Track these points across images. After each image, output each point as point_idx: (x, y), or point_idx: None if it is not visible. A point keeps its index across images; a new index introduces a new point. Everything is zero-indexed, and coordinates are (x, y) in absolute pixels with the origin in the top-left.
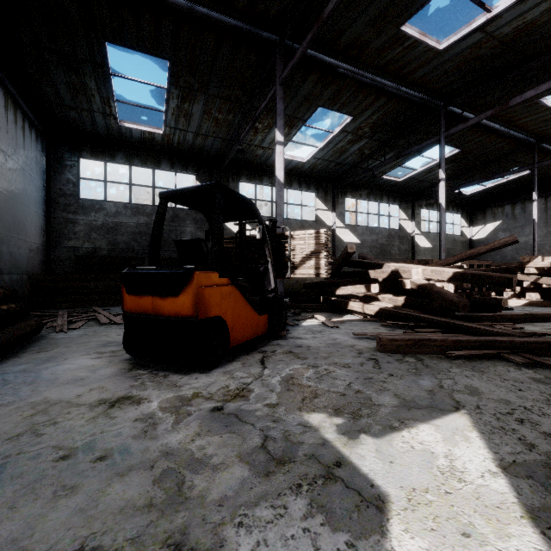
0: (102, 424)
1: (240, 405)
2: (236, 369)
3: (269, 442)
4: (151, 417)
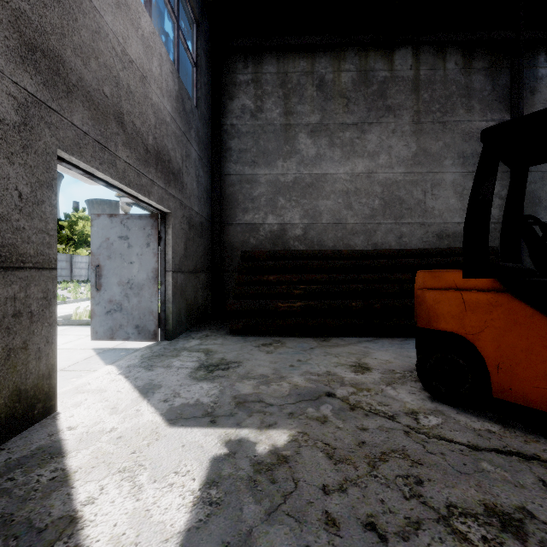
0: (328, 364)
1: (332, 404)
2: (451, 419)
3: (264, 404)
4: (328, 374)
